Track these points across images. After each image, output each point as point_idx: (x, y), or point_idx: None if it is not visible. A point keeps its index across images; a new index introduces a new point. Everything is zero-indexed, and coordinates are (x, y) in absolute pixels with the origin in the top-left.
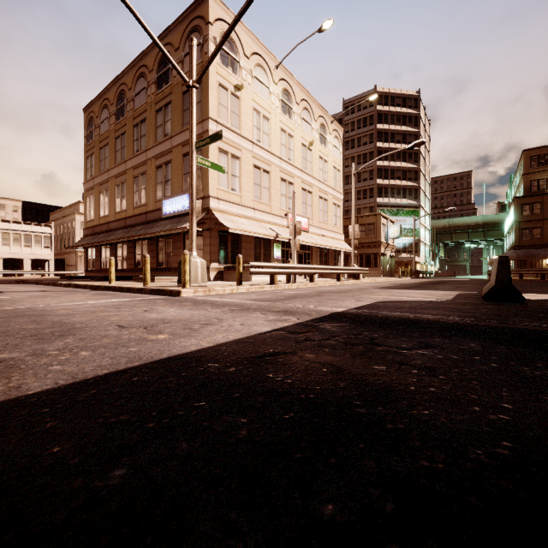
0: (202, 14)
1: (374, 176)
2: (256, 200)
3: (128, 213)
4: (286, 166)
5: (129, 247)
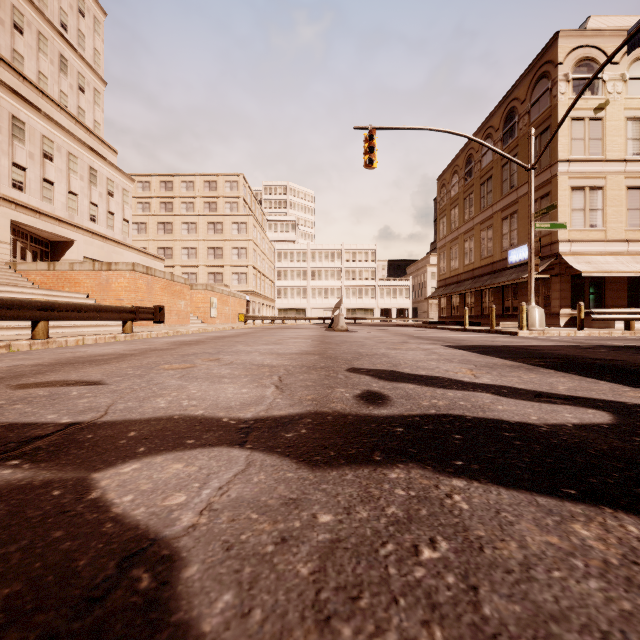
0: (550, 58)
1: None
2: (631, 229)
3: (475, 265)
4: None
5: (476, 295)
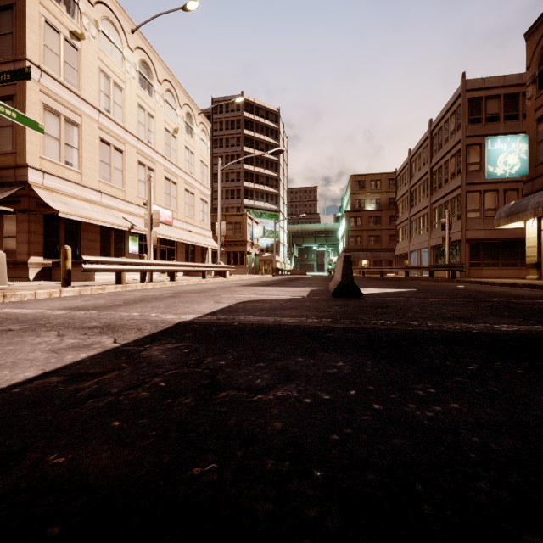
0: None
1: (241, 178)
2: (104, 182)
3: None
4: (145, 149)
5: None
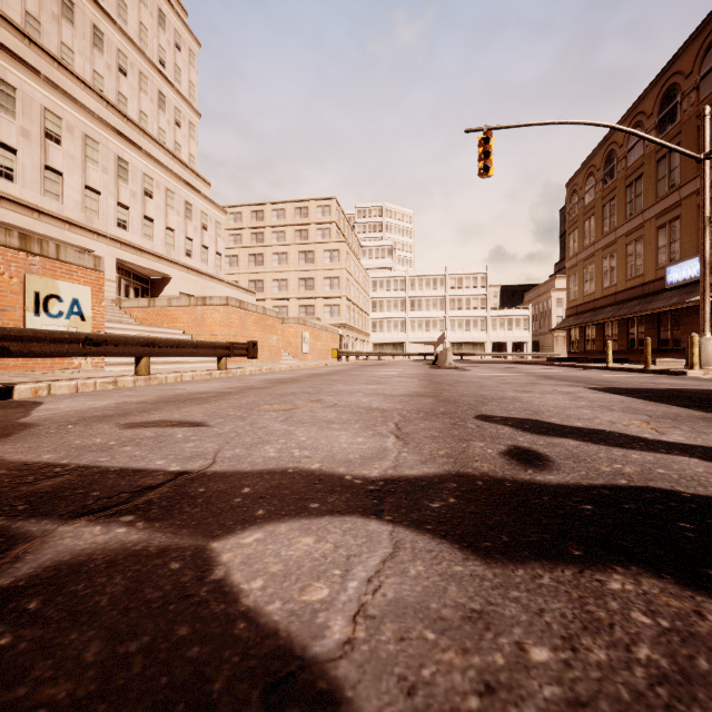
0: None
1: None
2: None
3: (619, 287)
4: None
5: (620, 325)
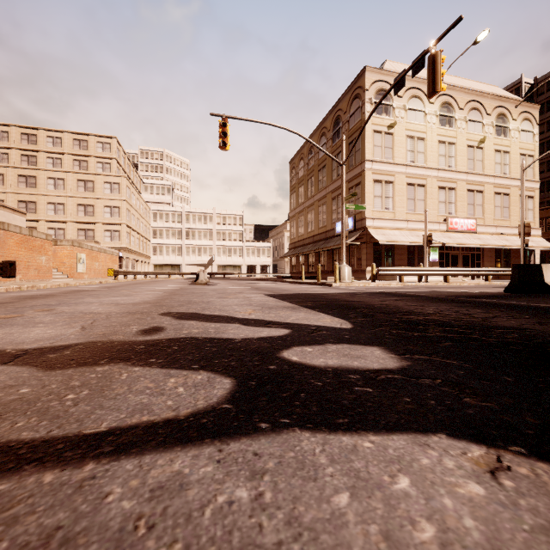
0: (361, 85)
1: None
2: (409, 213)
3: (315, 232)
4: (445, 174)
5: (316, 256)
